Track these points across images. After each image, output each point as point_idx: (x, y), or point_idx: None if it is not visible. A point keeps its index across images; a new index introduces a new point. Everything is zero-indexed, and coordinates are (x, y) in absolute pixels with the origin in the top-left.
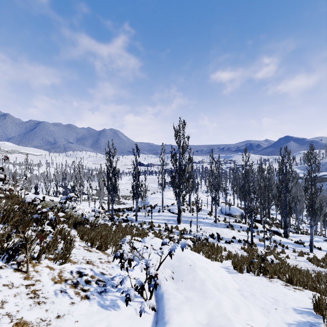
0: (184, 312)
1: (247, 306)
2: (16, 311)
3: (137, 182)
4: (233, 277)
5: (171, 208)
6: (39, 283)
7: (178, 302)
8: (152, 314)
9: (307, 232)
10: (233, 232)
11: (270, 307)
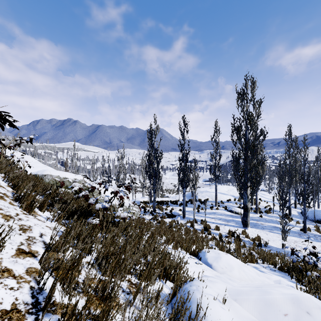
0: None
1: None
2: None
3: (184, 166)
4: None
5: (228, 205)
6: None
7: None
8: None
9: None
10: None
11: None
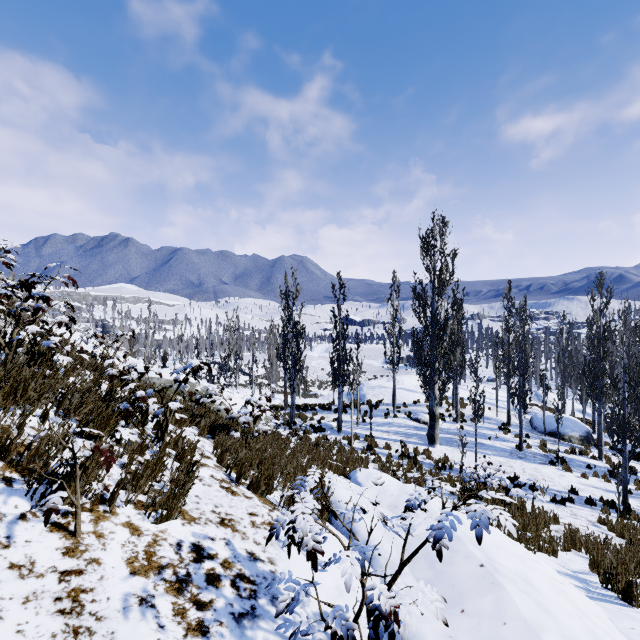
0: None
1: None
2: None
3: (340, 351)
4: (611, 616)
5: (414, 410)
6: (94, 569)
7: None
8: None
9: None
10: (569, 477)
11: None
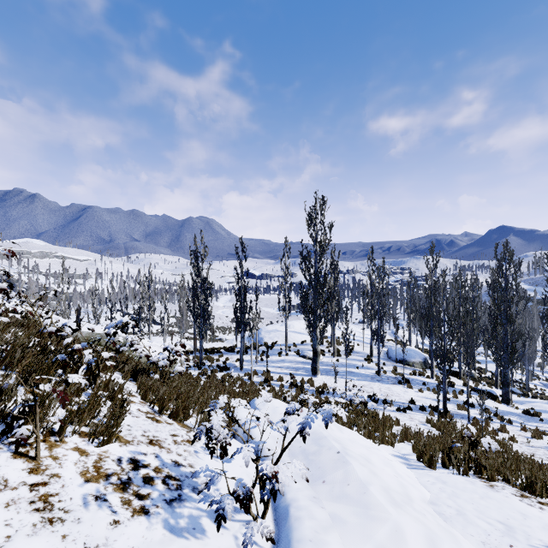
0: None
1: (452, 538)
2: (4, 537)
3: (242, 303)
4: (418, 476)
5: (301, 348)
6: (56, 480)
7: (317, 526)
8: None
9: (544, 394)
10: (411, 392)
11: (499, 542)
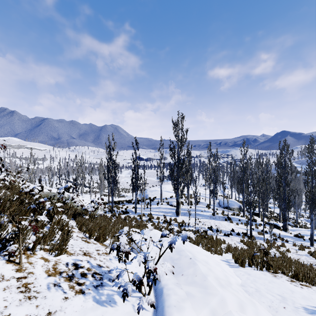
0: (185, 310)
1: (252, 304)
2: (3, 307)
3: (136, 174)
4: (235, 271)
5: (170, 200)
6: (31, 275)
7: (178, 299)
8: (151, 312)
9: (306, 225)
10: (232, 225)
11: (278, 306)
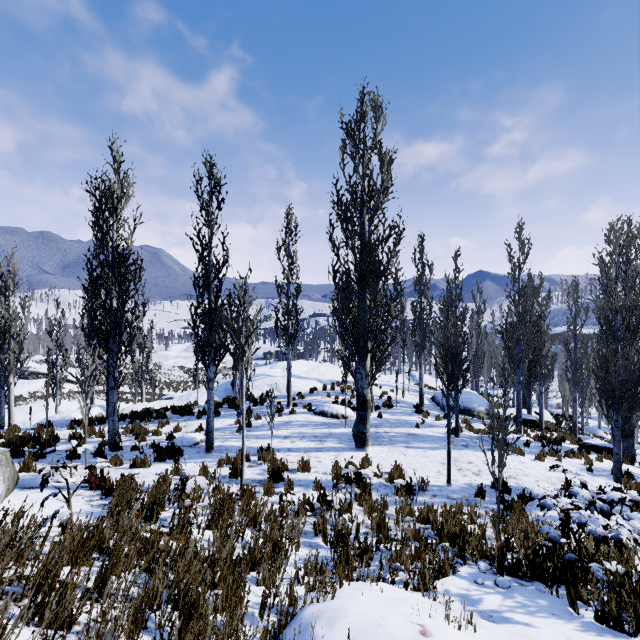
0: None
1: None
2: None
3: (212, 301)
4: None
5: (313, 400)
6: None
7: None
8: None
9: None
10: (530, 463)
11: None
